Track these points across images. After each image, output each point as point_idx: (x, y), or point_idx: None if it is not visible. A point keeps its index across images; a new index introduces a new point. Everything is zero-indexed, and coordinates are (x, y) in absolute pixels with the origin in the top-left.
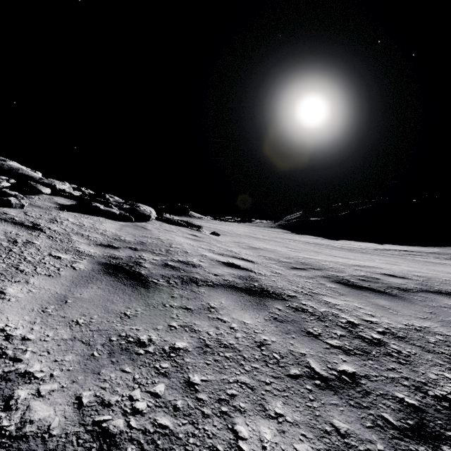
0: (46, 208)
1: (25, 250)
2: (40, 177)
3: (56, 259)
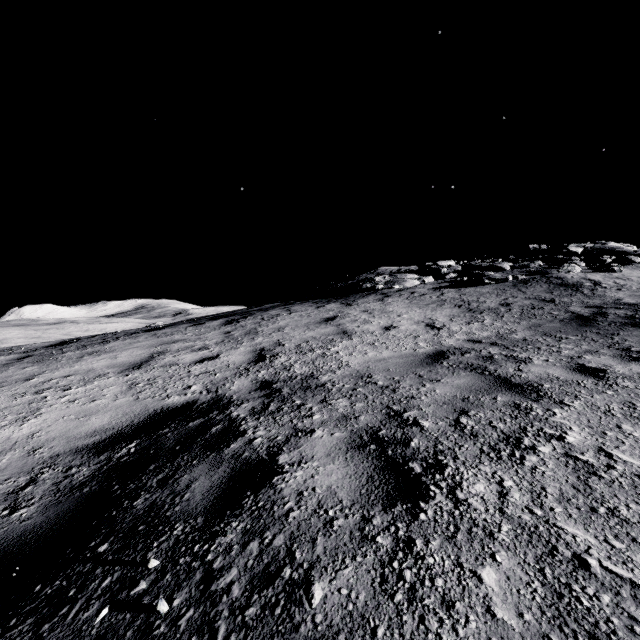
0: (637, 272)
1: (623, 286)
2: (634, 250)
3: (637, 288)
